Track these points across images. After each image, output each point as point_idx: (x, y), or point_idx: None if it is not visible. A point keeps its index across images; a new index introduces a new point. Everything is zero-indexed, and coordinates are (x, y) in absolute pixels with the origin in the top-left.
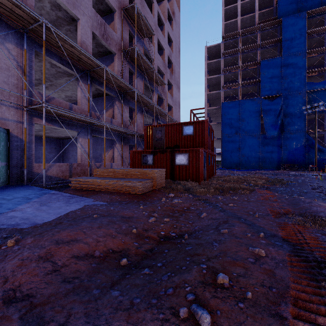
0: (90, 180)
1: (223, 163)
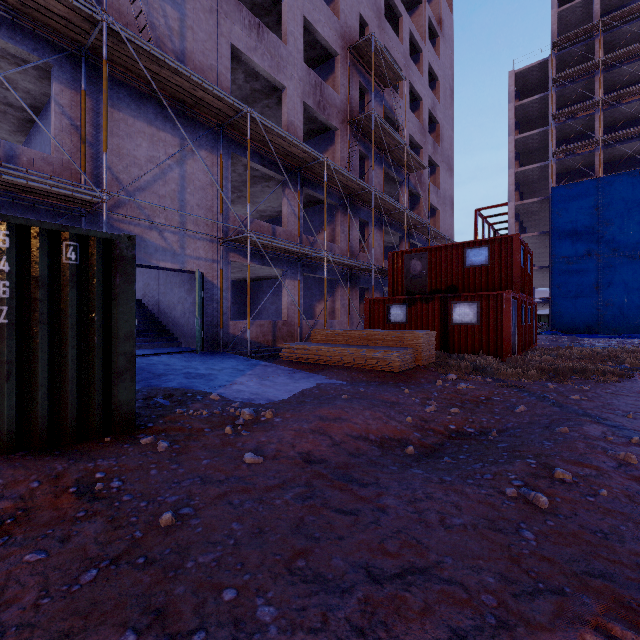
0: (313, 347)
1: (554, 320)
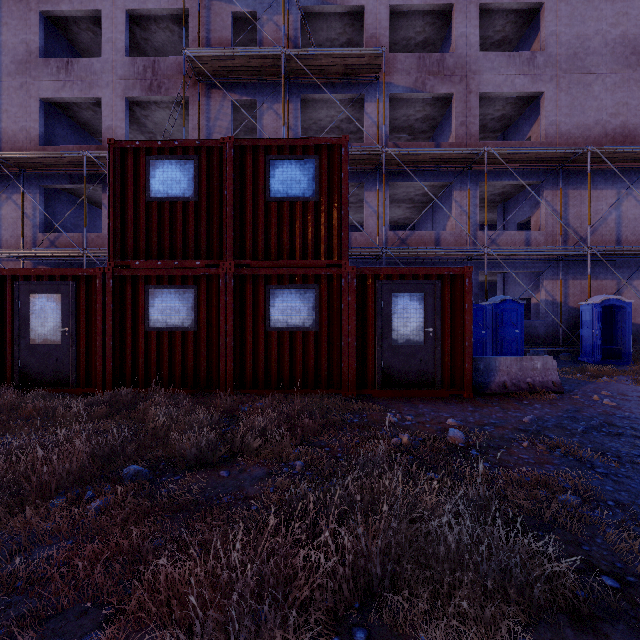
0: None
1: None
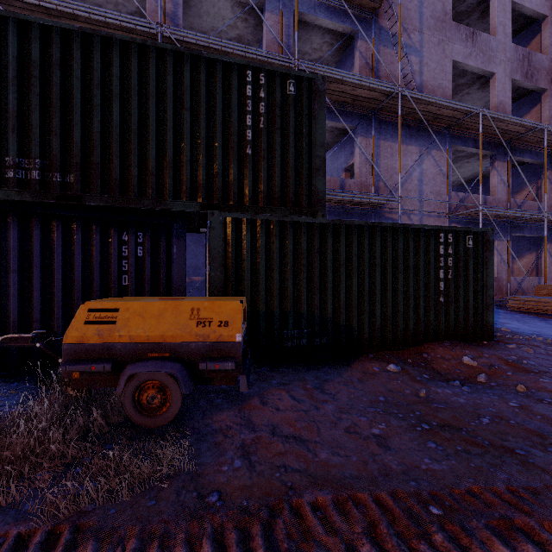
0: None
1: None
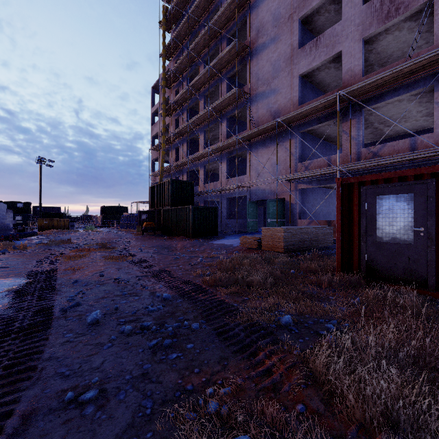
0: None
1: None
